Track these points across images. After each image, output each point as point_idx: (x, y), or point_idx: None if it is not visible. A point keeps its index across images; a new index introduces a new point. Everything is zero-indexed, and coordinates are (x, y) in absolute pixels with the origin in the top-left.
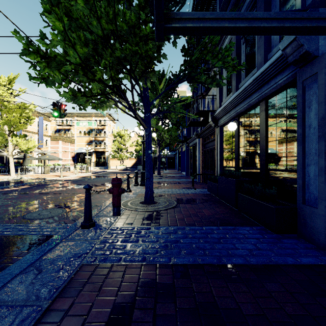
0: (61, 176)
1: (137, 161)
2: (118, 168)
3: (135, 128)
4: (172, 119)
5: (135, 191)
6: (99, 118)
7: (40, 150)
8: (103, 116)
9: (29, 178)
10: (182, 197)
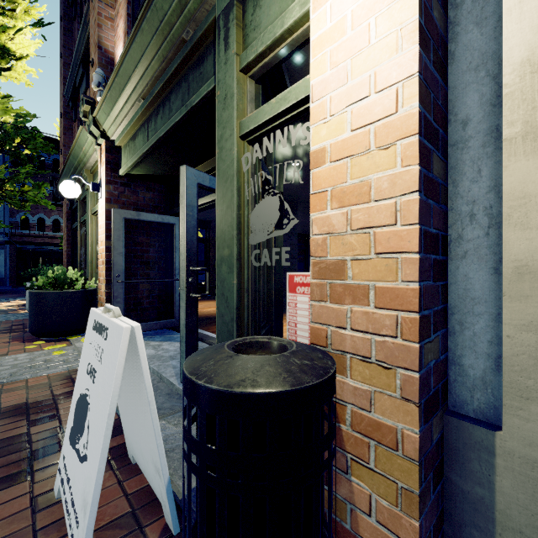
0: None
1: None
2: None
3: None
4: None
5: None
6: None
7: None
8: None
9: None
10: None
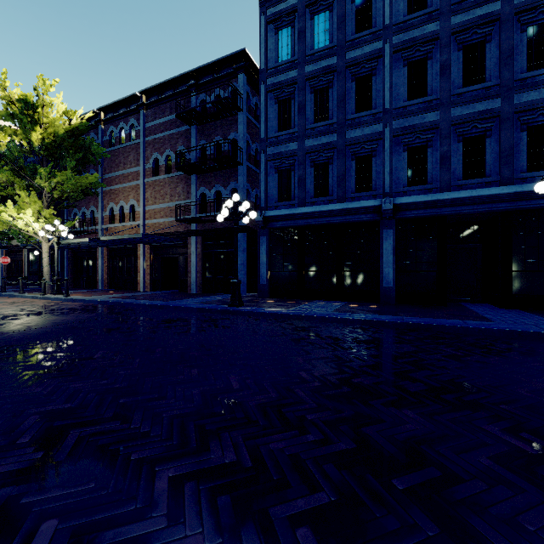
0: None
1: None
2: None
3: None
4: None
5: None
6: None
7: None
8: None
9: None
10: None
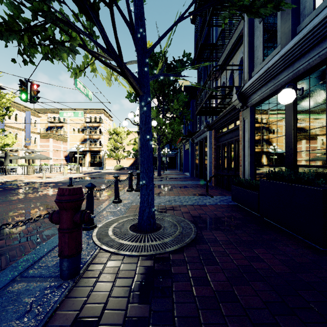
0: (43, 178)
1: (135, 161)
2: (115, 168)
3: (128, 114)
4: (175, 111)
5: (127, 201)
6: (94, 114)
7: (27, 148)
8: (99, 112)
9: (4, 179)
10: (199, 212)
